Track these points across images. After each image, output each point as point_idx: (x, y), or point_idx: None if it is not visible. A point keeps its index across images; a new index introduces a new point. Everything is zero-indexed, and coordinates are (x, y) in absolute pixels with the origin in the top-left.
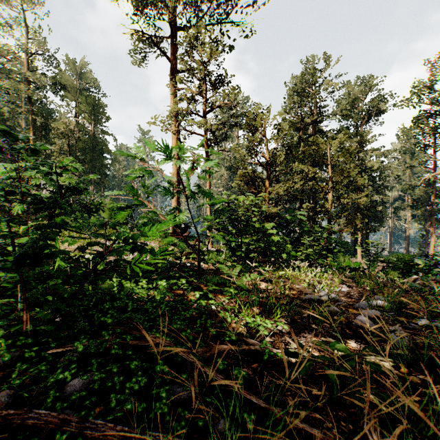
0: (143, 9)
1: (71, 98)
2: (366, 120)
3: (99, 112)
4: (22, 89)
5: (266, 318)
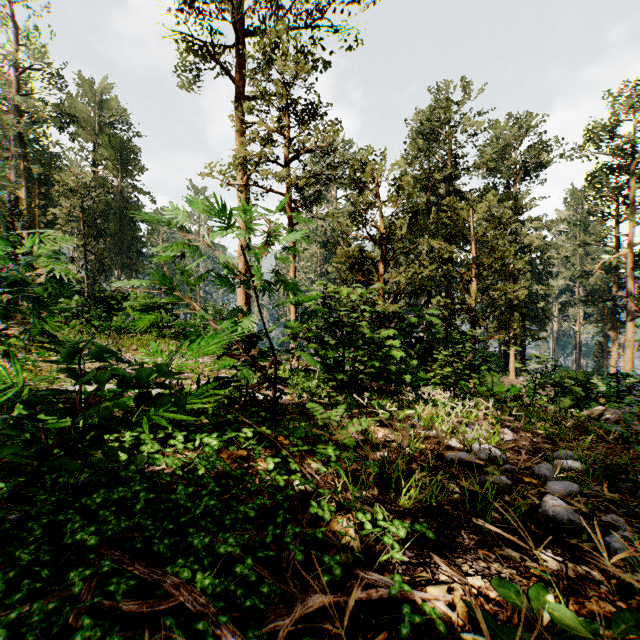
0: (194, 3)
1: (86, 138)
2: (521, 177)
3: (129, 159)
4: (9, 121)
5: (391, 505)
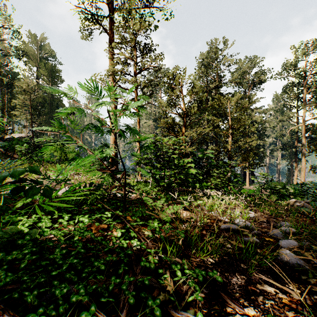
0: None
1: (32, 64)
2: (251, 87)
3: (55, 75)
4: None
5: (192, 257)
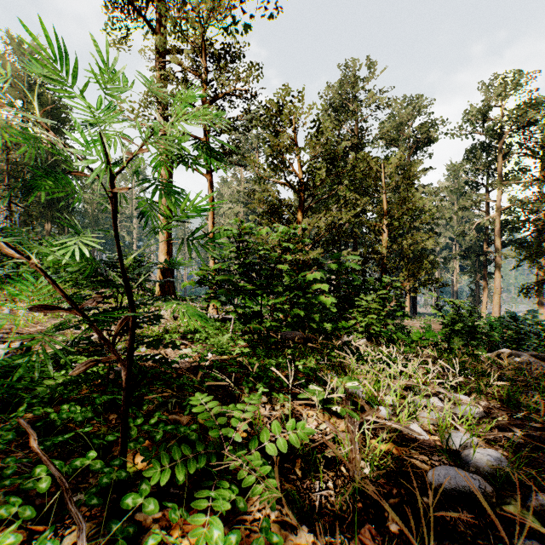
0: None
1: (15, 95)
2: (413, 150)
3: (60, 118)
4: None
5: None
